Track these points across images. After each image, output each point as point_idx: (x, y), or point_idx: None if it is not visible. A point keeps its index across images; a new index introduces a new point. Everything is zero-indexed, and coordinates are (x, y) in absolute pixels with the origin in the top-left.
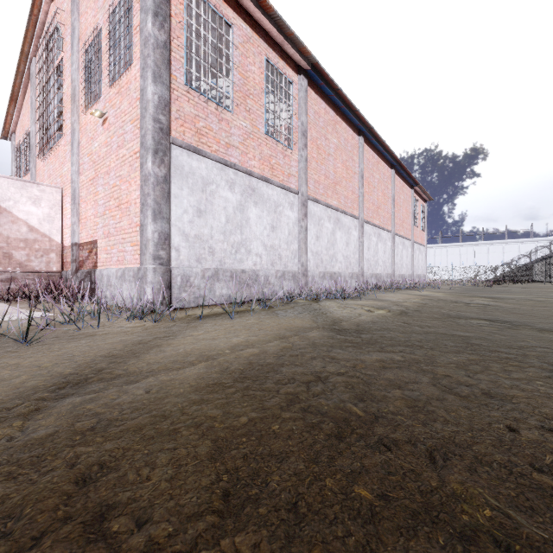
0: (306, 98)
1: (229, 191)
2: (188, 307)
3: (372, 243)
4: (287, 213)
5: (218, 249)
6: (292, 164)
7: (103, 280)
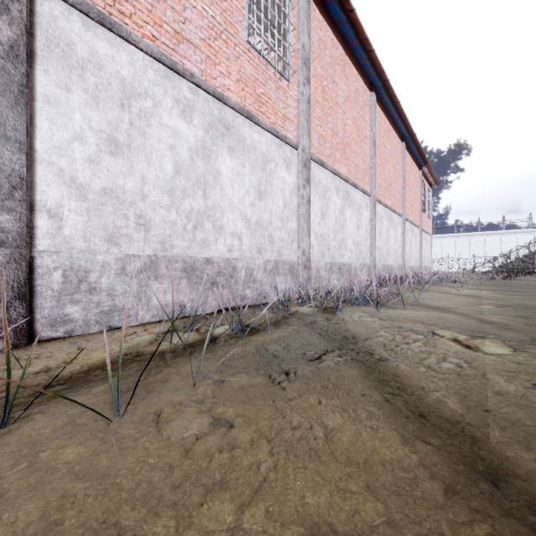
0: (308, 13)
1: (181, 119)
2: (84, 333)
3: (384, 227)
4: (281, 175)
5: (157, 220)
6: (289, 103)
7: None
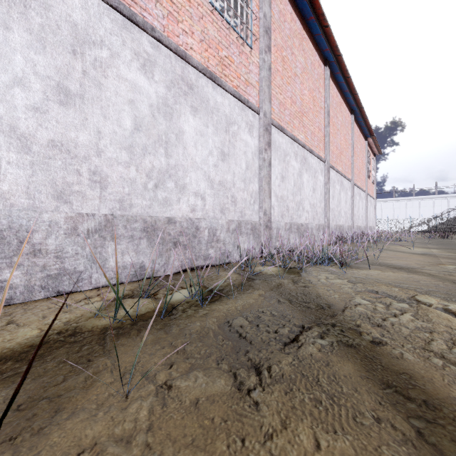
0: None
1: (141, 73)
2: (26, 300)
3: (336, 191)
4: (244, 137)
5: (114, 177)
6: (251, 69)
7: None
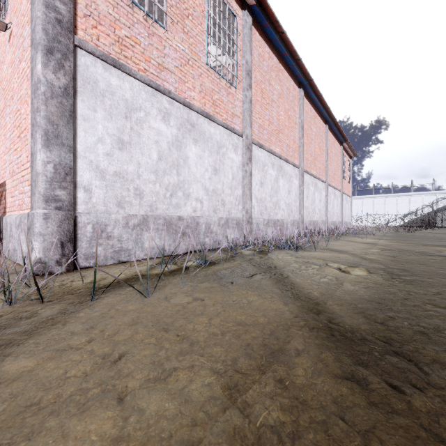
0: (250, 37)
1: (162, 122)
2: (104, 264)
3: (310, 192)
4: (231, 156)
5: (147, 191)
6: (236, 104)
7: (7, 229)
